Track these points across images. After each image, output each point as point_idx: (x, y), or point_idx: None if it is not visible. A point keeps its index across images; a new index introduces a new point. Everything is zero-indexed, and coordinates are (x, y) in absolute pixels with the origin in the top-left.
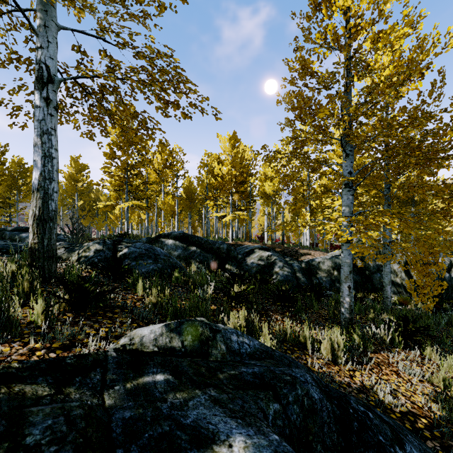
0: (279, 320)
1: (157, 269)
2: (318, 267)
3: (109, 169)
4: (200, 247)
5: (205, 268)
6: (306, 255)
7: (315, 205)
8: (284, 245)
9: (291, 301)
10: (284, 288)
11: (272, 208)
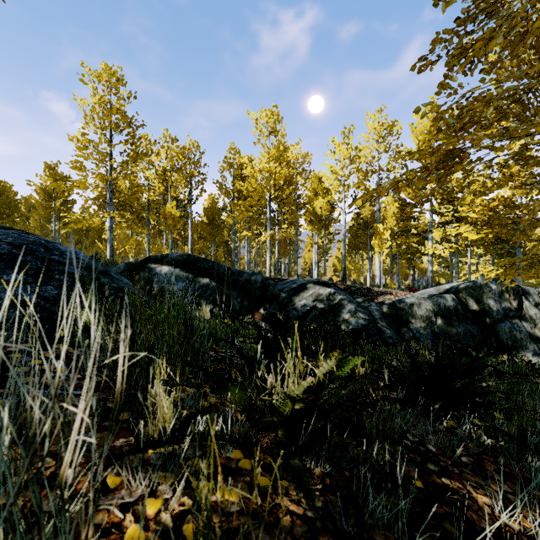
0: (521, 538)
1: (34, 300)
2: (410, 311)
3: (81, 165)
4: (217, 279)
5: (223, 313)
6: (386, 295)
7: (384, 230)
8: (347, 282)
9: (490, 411)
10: (429, 357)
11: (325, 234)
